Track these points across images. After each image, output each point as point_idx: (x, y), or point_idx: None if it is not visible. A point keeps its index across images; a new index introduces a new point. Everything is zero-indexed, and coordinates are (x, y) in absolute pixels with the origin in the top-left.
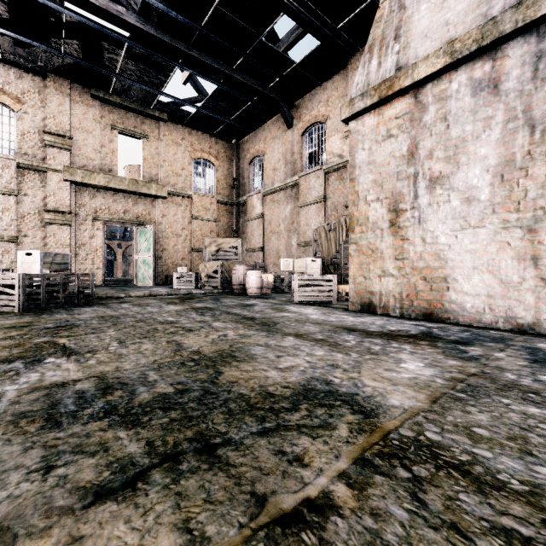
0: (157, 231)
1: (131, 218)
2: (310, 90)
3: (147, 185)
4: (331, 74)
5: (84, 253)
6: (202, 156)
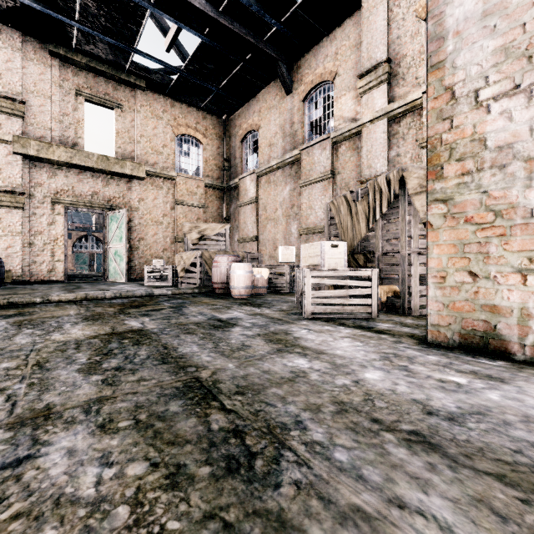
0: (133, 218)
1: (101, 202)
2: (314, 45)
3: (120, 163)
4: (340, 20)
5: (41, 243)
6: (187, 132)
